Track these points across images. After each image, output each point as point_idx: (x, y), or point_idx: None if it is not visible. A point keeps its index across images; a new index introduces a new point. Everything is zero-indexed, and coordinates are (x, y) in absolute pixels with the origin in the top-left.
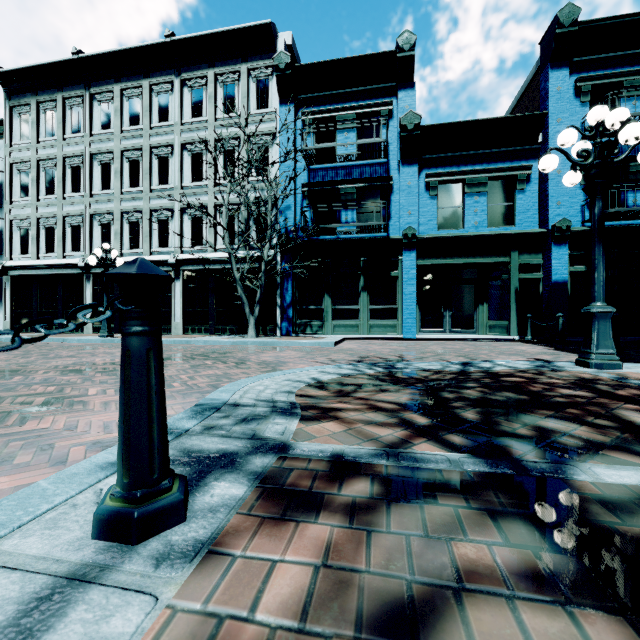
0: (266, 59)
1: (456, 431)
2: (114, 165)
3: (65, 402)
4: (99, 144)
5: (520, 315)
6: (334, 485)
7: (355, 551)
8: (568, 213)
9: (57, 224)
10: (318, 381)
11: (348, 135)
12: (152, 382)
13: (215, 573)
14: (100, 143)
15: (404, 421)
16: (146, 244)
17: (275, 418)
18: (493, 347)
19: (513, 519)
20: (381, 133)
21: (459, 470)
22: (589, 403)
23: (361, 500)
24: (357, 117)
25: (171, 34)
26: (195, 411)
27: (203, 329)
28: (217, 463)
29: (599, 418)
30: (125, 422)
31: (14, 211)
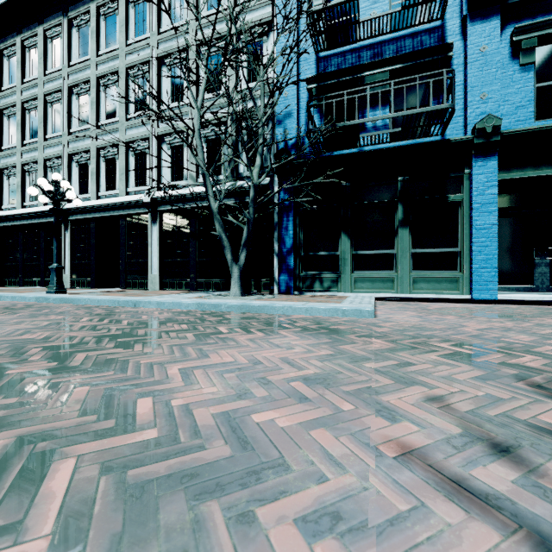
0: None
1: None
2: (90, 95)
3: None
4: (76, 74)
5: None
6: None
7: None
8: None
9: (38, 169)
10: None
11: None
12: None
13: None
14: (77, 73)
15: None
16: (122, 183)
17: None
18: None
19: None
20: None
21: None
22: None
23: None
24: None
25: None
26: None
27: (183, 284)
28: None
29: None
30: None
31: (3, 159)
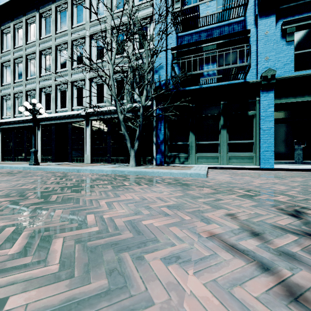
0: None
1: None
2: (52, 55)
3: None
4: (44, 44)
5: None
6: None
7: None
8: None
9: (23, 96)
10: None
11: (209, 4)
12: None
13: None
14: (44, 43)
15: None
16: (69, 104)
17: None
18: None
19: None
20: None
21: None
22: None
23: None
24: None
25: None
26: None
27: (103, 159)
28: None
29: None
30: None
31: (3, 90)
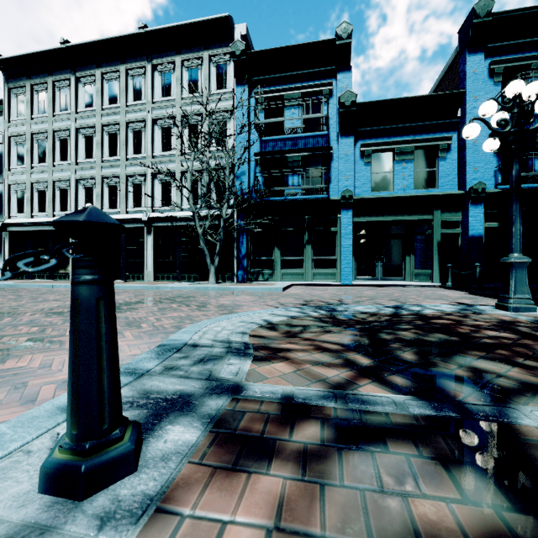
0: (224, 47)
1: (397, 372)
2: (96, 138)
3: (44, 342)
4: (83, 120)
5: (442, 265)
6: (285, 429)
7: (308, 508)
8: (483, 177)
9: (48, 188)
10: (269, 322)
11: (294, 111)
12: (102, 331)
13: (162, 535)
14: (84, 119)
15: (348, 362)
16: (123, 204)
17: (230, 358)
18: (419, 292)
19: (466, 468)
20: (323, 109)
21: (405, 413)
22: (515, 344)
23: (312, 446)
24: (302, 96)
25: (144, 26)
26: (157, 352)
27: (171, 277)
28: (173, 405)
29: (527, 359)
30: (74, 372)
31: (12, 177)
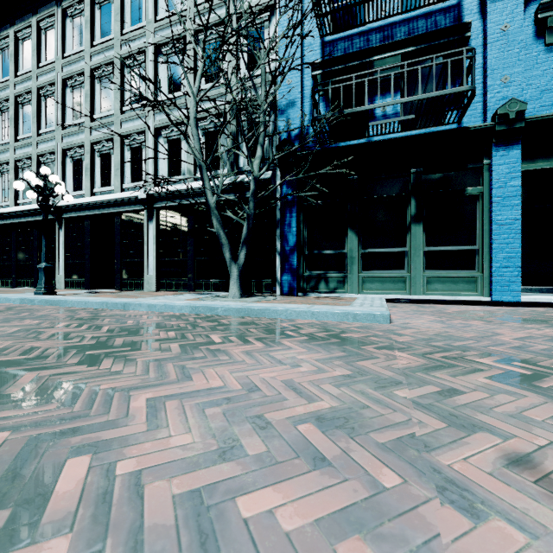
0: None
1: None
2: (84, 88)
3: None
4: (70, 66)
5: None
6: None
7: None
8: None
9: (32, 165)
10: None
11: None
12: None
13: None
14: (71, 65)
15: None
16: (117, 179)
17: None
18: None
19: None
20: None
21: None
22: None
23: None
24: None
25: None
26: None
27: (181, 284)
28: None
29: None
30: None
31: None
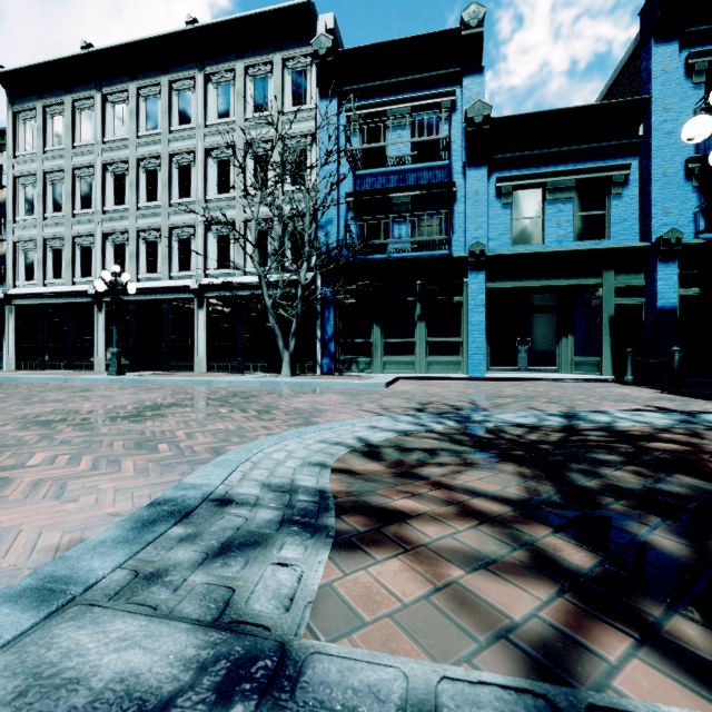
0: (304, 46)
1: (668, 595)
2: (129, 176)
3: None
4: (112, 152)
5: (615, 350)
6: None
7: None
8: (678, 222)
9: (65, 245)
10: (366, 443)
11: (402, 133)
12: None
13: None
14: (113, 151)
15: (540, 556)
16: (165, 267)
17: (283, 544)
18: (586, 390)
19: None
20: (442, 127)
21: None
22: None
23: None
24: (412, 111)
25: (193, 20)
26: (140, 521)
27: (230, 366)
28: None
29: None
30: None
31: (18, 231)
